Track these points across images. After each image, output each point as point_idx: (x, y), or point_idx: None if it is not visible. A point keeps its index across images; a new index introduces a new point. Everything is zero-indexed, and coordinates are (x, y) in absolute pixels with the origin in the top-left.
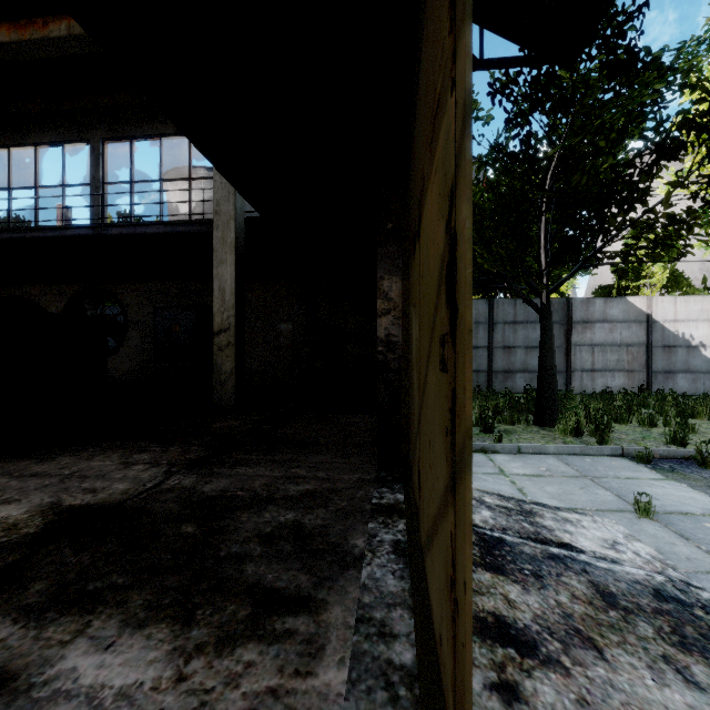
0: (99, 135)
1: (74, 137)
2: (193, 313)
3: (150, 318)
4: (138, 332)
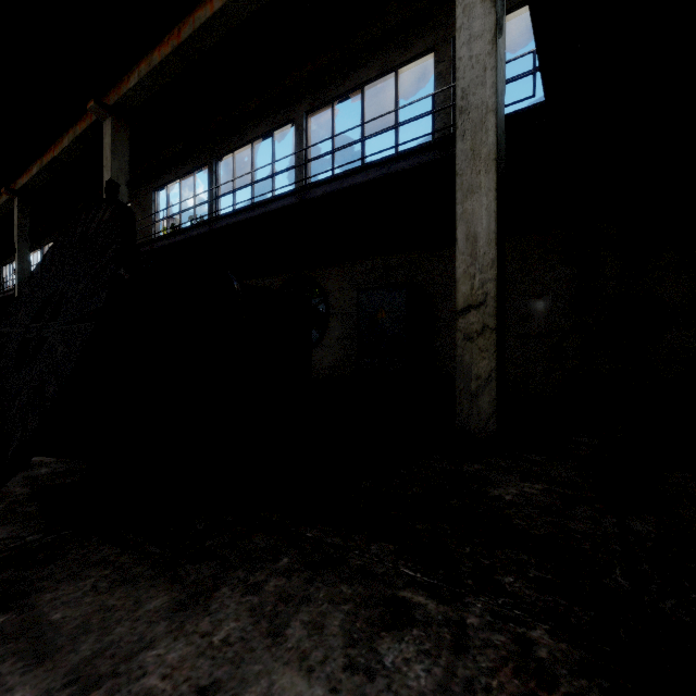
0: (302, 110)
1: (281, 120)
2: (403, 293)
3: (351, 305)
4: (339, 321)
